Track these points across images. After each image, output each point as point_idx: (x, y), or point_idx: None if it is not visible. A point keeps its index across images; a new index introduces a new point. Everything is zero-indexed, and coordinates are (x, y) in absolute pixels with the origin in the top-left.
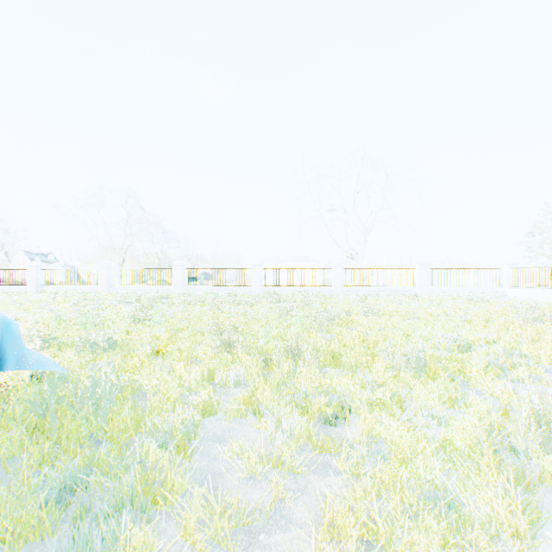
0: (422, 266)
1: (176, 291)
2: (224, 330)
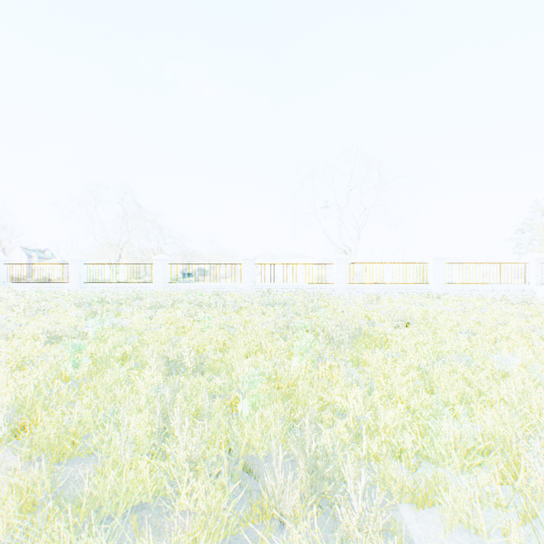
0: (437, 260)
1: (157, 289)
2: (182, 364)
